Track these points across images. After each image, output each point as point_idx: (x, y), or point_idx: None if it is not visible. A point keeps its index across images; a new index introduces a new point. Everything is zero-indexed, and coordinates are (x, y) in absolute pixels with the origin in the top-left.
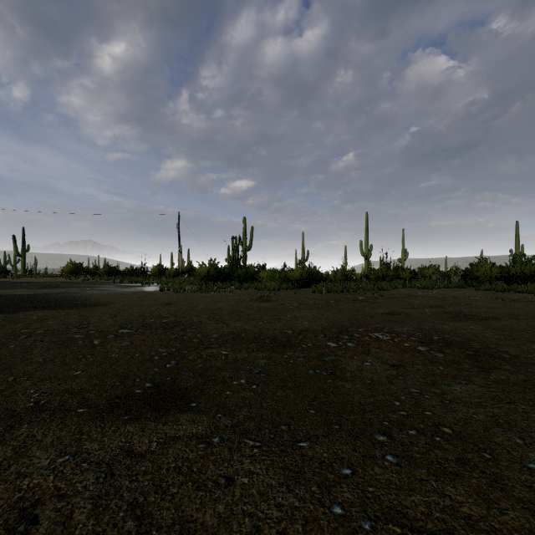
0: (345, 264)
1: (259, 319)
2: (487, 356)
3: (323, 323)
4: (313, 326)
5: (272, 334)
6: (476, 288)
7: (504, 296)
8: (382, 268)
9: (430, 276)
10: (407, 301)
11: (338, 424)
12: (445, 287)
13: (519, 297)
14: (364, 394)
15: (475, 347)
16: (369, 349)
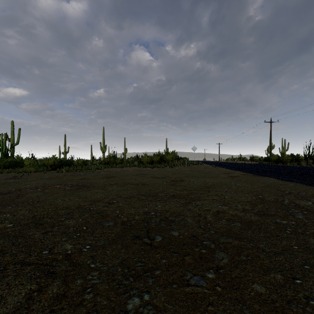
0: (91, 155)
1: (0, 187)
2: (85, 187)
3: (39, 185)
4: (30, 186)
5: (2, 191)
6: (138, 166)
7: (141, 169)
8: (107, 158)
9: (131, 161)
10: (100, 173)
11: (2, 206)
12: (129, 167)
13: (145, 169)
14: (22, 200)
15: (87, 185)
16: (44, 190)
